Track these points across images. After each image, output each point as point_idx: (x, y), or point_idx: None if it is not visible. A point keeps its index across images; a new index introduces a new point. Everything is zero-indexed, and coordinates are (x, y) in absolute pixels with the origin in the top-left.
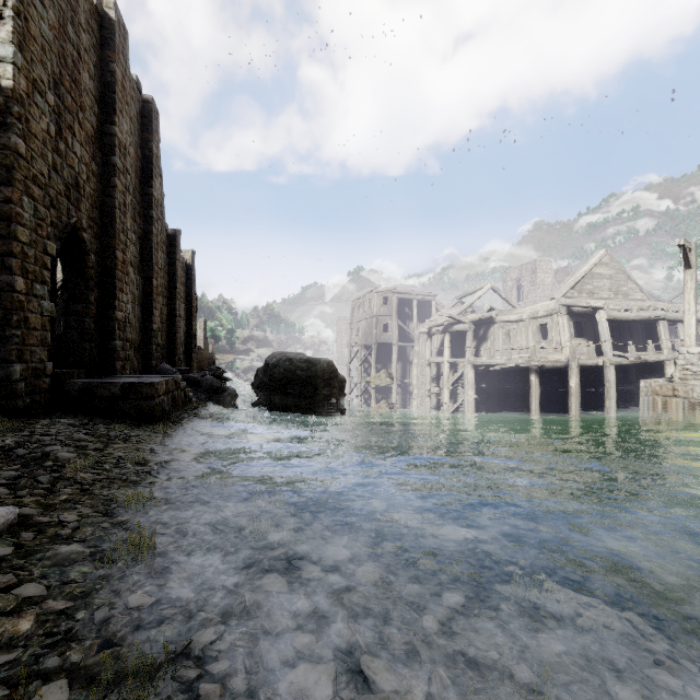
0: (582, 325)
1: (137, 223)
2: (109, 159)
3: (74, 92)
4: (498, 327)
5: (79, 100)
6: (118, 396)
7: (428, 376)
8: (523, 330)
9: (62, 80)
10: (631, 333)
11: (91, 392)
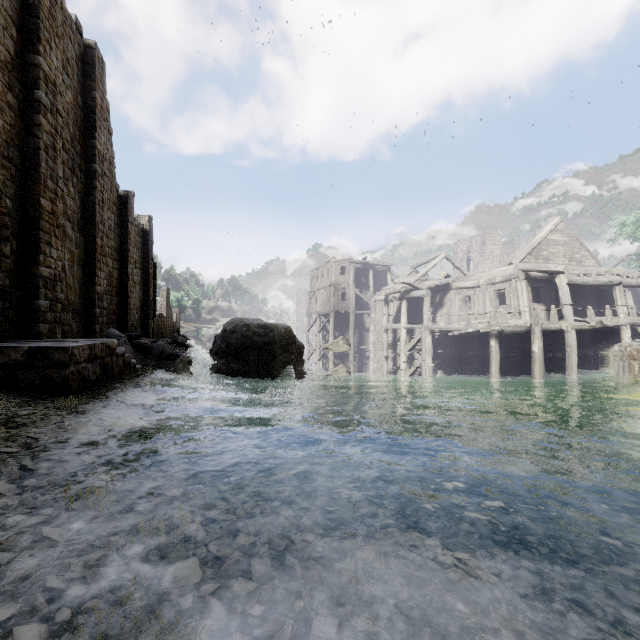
0: (539, 290)
1: (76, 176)
2: (32, 93)
3: None
4: (454, 293)
5: None
6: (21, 363)
7: (385, 342)
8: (480, 296)
9: None
10: (585, 299)
11: None
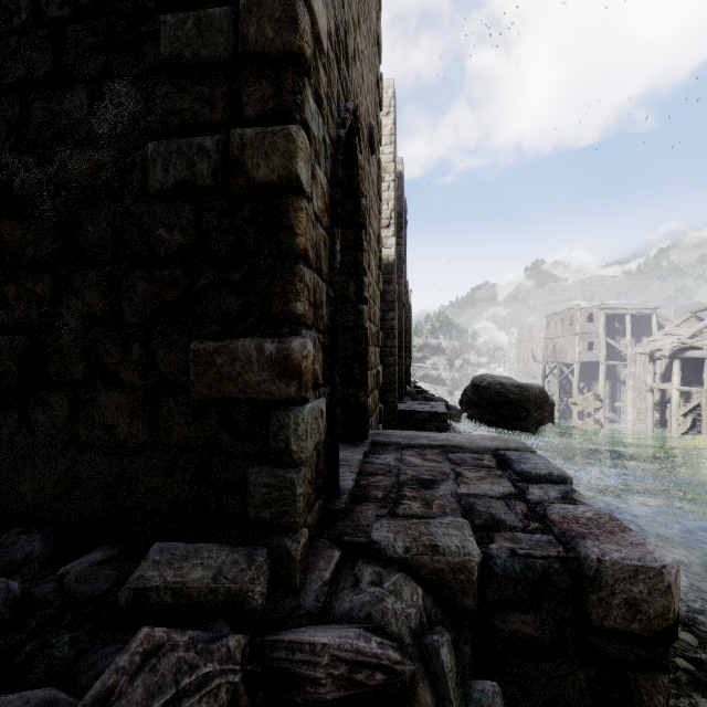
0: None
1: None
2: (399, 261)
3: None
4: None
5: None
6: (427, 419)
7: (649, 403)
8: None
9: None
10: None
11: (412, 416)
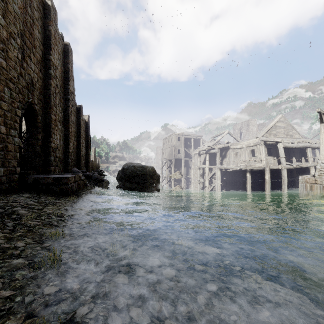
0: (271, 150)
1: (61, 102)
2: (48, 71)
3: (31, 39)
4: (231, 151)
5: (33, 43)
6: (51, 183)
7: (198, 174)
8: (243, 152)
9: (25, 33)
10: (294, 153)
11: (38, 181)
